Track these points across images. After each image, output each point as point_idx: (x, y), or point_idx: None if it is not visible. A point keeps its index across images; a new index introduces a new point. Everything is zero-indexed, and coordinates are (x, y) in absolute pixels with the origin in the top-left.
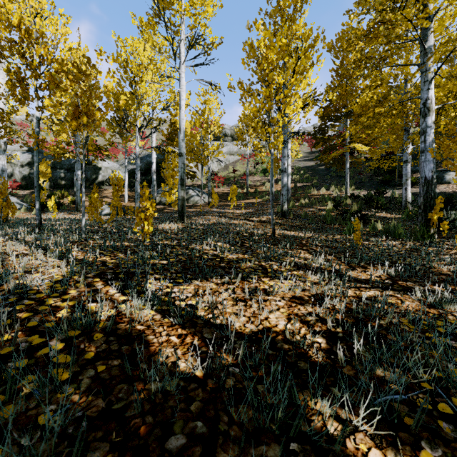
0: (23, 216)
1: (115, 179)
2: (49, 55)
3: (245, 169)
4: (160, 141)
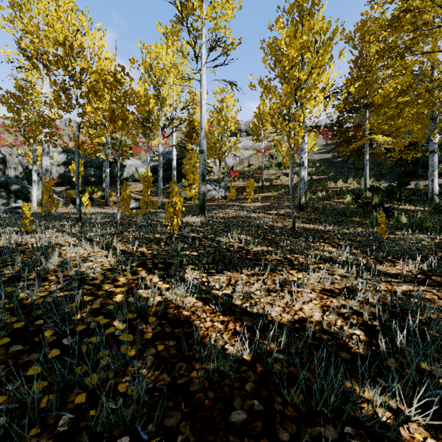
0: (61, 210)
1: (138, 175)
2: (89, 67)
3: (259, 163)
4: (178, 139)
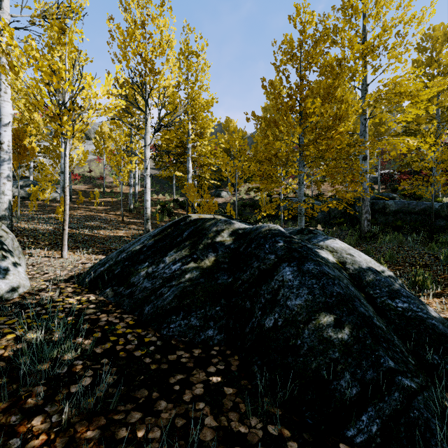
0: None
1: None
2: None
3: (101, 170)
4: None
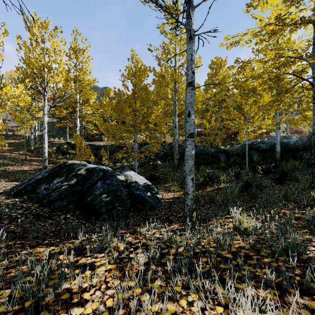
0: None
1: None
2: None
3: (2, 116)
4: None
